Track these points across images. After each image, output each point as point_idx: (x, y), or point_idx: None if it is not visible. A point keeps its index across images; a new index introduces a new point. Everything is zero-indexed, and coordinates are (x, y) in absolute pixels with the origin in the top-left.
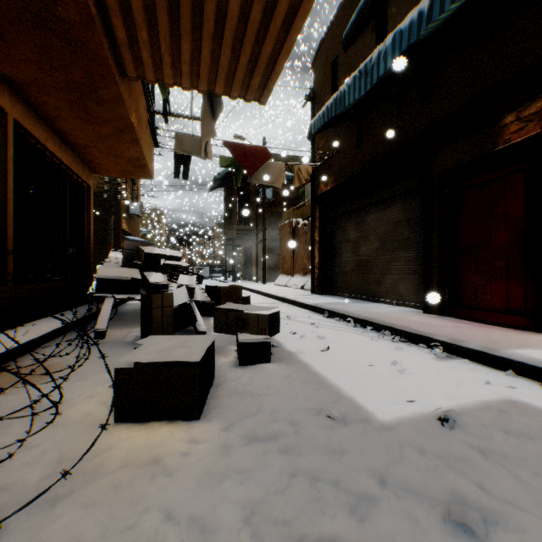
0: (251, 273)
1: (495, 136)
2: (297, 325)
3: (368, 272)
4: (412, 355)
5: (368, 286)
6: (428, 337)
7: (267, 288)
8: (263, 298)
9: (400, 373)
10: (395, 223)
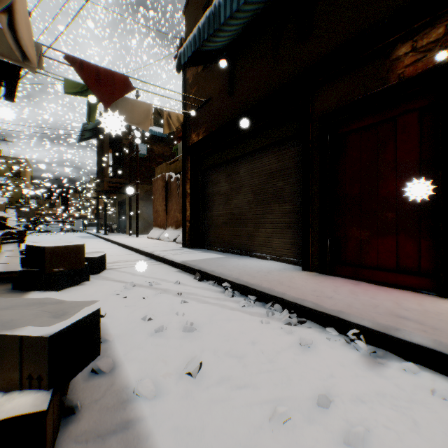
0: (126, 226)
1: (387, 72)
2: (158, 300)
3: (241, 225)
4: (330, 357)
5: (241, 240)
6: (338, 317)
7: (137, 242)
8: (130, 254)
9: (354, 445)
10: (268, 174)
